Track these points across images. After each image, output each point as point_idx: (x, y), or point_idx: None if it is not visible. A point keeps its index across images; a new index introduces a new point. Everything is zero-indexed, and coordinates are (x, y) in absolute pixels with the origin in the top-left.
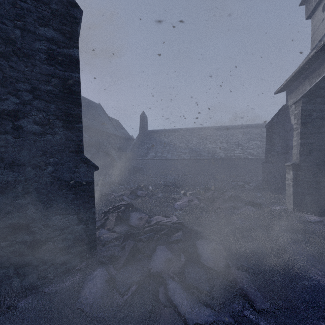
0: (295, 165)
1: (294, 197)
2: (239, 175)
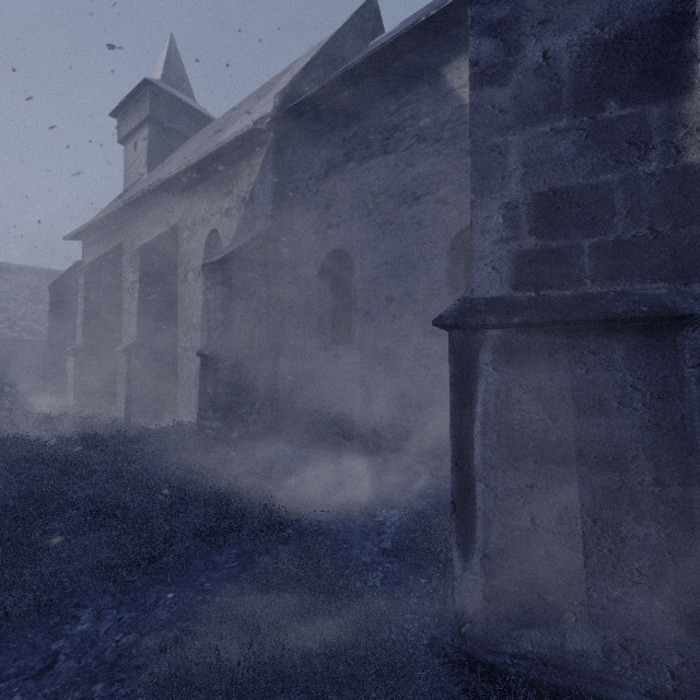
0: (78, 350)
1: (77, 391)
2: (0, 377)
